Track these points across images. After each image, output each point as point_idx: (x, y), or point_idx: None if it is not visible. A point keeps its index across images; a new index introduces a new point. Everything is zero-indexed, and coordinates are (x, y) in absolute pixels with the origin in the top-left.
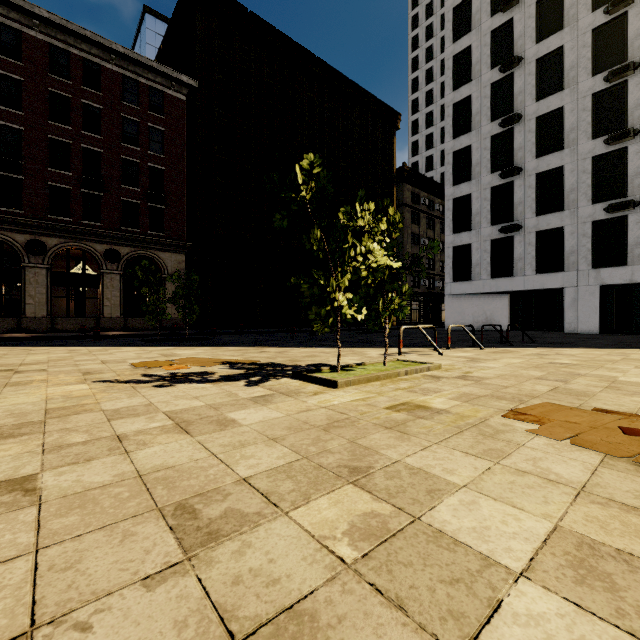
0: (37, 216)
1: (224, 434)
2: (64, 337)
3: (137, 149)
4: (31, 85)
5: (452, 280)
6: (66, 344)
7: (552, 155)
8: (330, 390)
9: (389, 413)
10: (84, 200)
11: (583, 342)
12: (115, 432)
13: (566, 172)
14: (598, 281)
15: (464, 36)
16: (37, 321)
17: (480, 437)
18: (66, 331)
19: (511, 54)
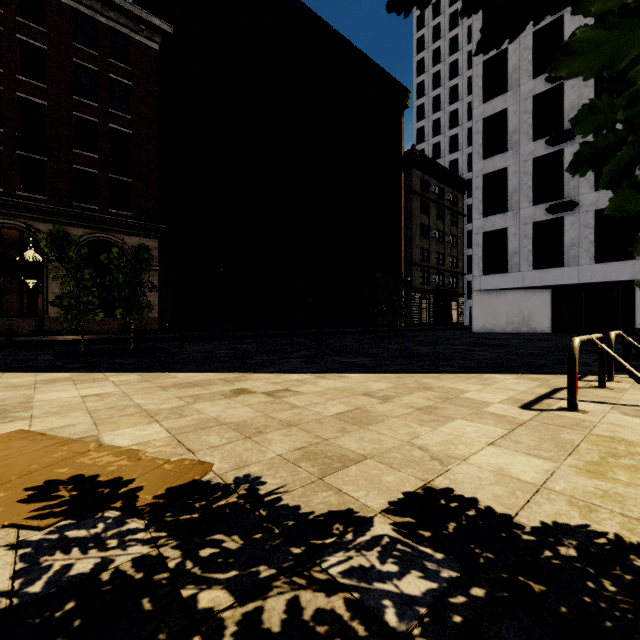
0: None
1: None
2: None
3: (94, 105)
4: None
5: (482, 272)
6: None
7: None
8: None
9: None
10: (21, 166)
11: None
12: None
13: None
14: None
15: None
16: None
17: None
18: None
19: None
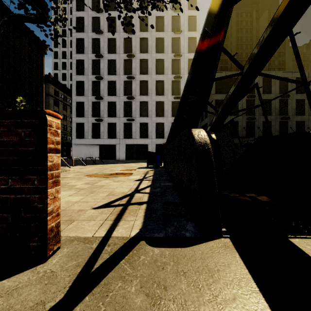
0: None
1: None
2: None
3: None
4: None
5: (76, 137)
6: None
7: (113, 96)
8: None
9: None
10: None
11: (118, 162)
12: None
13: (117, 104)
14: (125, 143)
15: (81, 32)
16: None
17: (78, 178)
18: None
19: (99, 52)
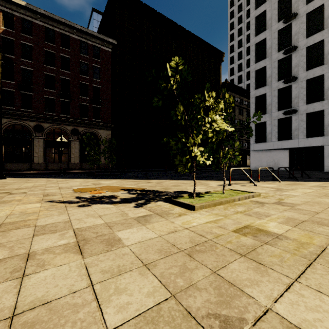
0: (39, 113)
1: (108, 256)
2: (50, 173)
3: (87, 77)
4: (36, 48)
5: (254, 142)
6: (48, 177)
7: (316, 68)
8: (190, 212)
9: (238, 237)
10: (61, 104)
11: None
12: (29, 249)
13: (325, 78)
14: None
15: (261, 5)
16: (39, 165)
17: None
18: (53, 170)
19: (290, 12)
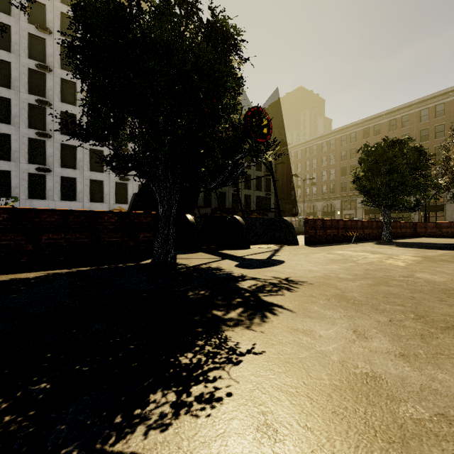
0: None
1: None
2: None
3: None
4: None
5: None
6: None
7: (3, 124)
8: None
9: None
10: None
11: None
12: None
13: (13, 139)
14: (32, 206)
15: None
16: None
17: None
18: None
19: None
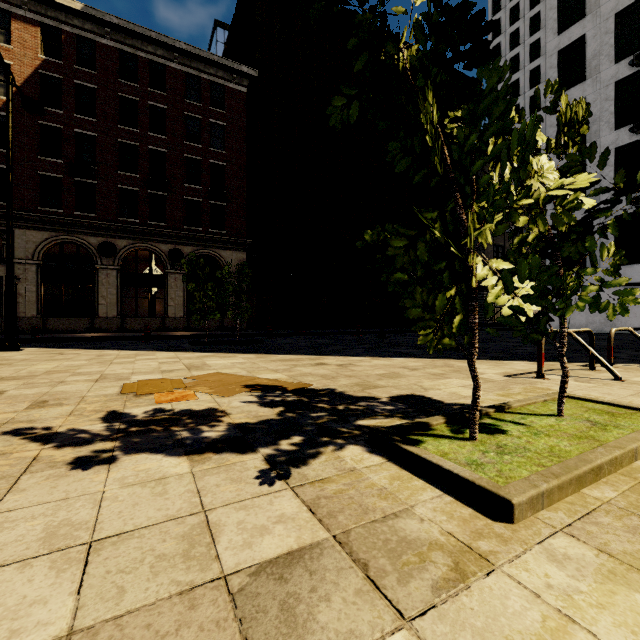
0: (108, 219)
1: None
2: (125, 337)
3: (199, 146)
4: (103, 92)
5: None
6: (109, 346)
7: None
8: (495, 537)
9: None
10: (150, 201)
11: None
12: None
13: None
14: None
15: None
16: (108, 321)
17: None
18: (134, 331)
19: None
